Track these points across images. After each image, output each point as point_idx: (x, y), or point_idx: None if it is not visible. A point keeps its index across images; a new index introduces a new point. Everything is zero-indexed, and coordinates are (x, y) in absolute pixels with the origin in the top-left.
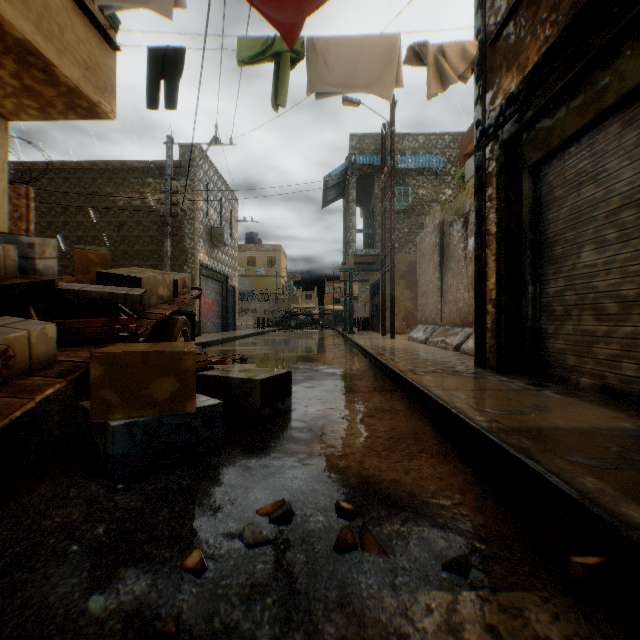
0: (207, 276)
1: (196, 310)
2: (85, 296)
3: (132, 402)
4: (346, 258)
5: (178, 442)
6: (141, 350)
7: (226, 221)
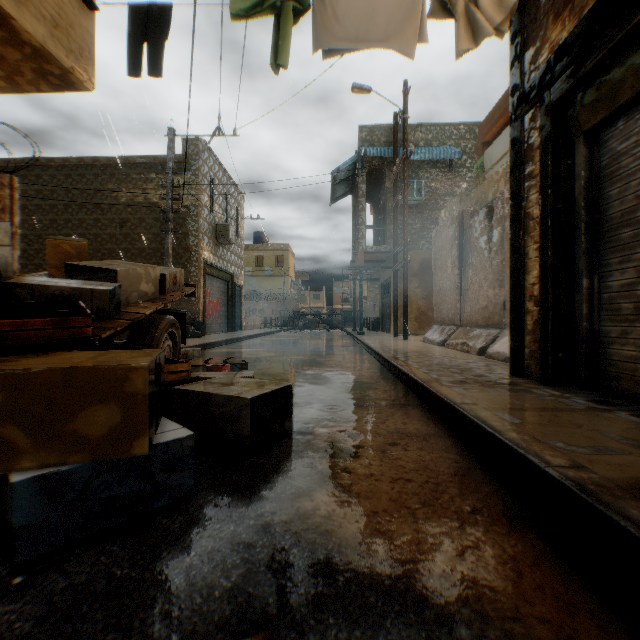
0: (212, 275)
1: (200, 310)
2: (42, 291)
3: (49, 443)
4: (355, 256)
5: (125, 496)
6: (65, 365)
7: (231, 218)
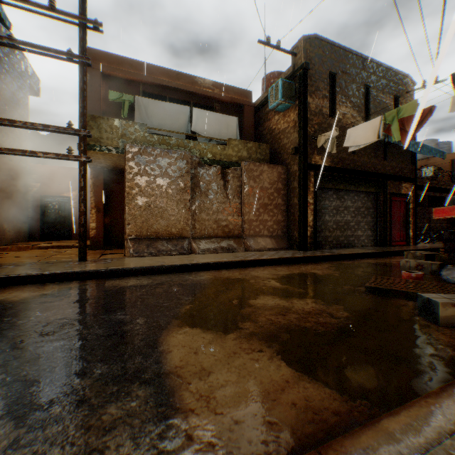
0: None
1: None
2: None
3: None
4: None
5: None
6: None
7: None
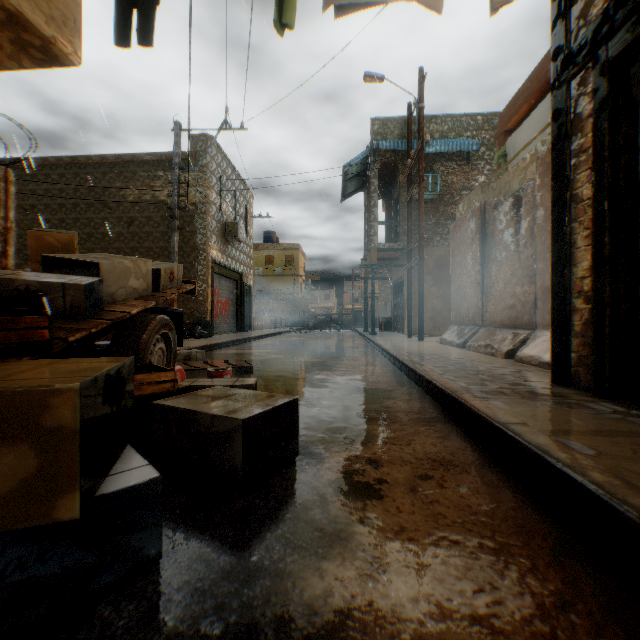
0: (220, 274)
1: (208, 309)
2: (5, 286)
3: None
4: (367, 253)
5: (50, 575)
6: None
7: (240, 216)
